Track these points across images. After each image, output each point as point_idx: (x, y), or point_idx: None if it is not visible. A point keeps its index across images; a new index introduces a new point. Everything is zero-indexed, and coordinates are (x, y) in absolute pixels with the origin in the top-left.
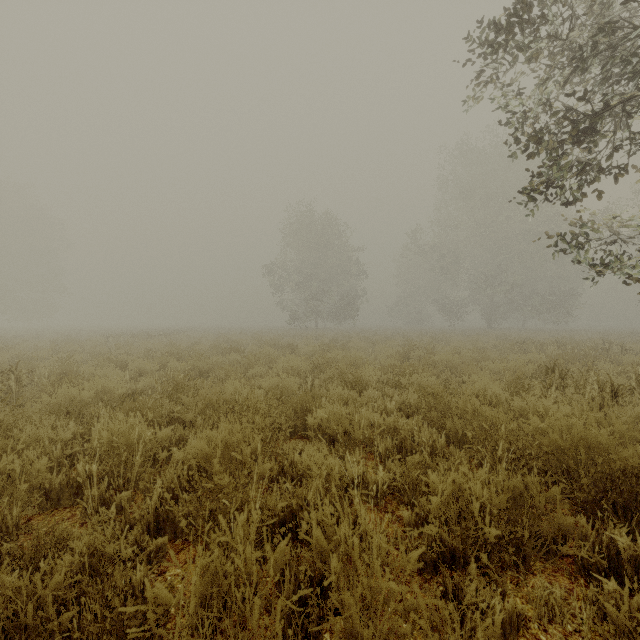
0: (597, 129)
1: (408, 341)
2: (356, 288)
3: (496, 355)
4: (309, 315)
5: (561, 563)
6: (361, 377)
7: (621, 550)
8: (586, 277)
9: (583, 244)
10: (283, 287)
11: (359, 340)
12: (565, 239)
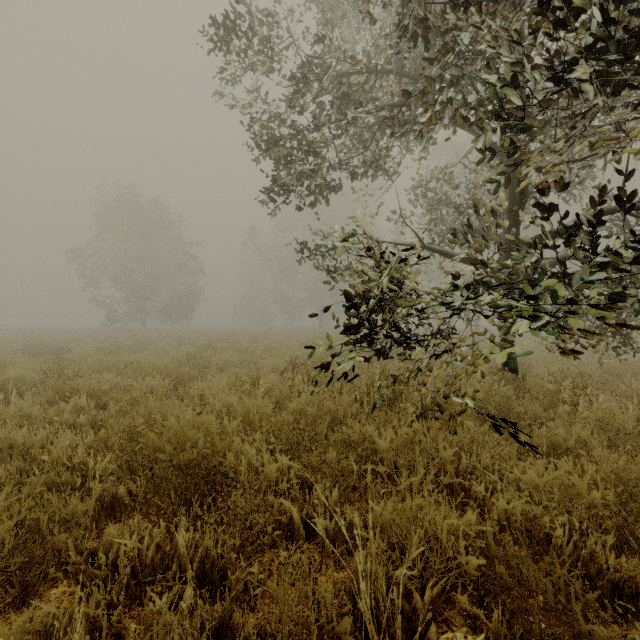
0: (316, 152)
1: (218, 341)
2: (193, 286)
3: (286, 352)
4: (131, 314)
5: (49, 589)
6: (85, 385)
7: (120, 555)
8: (325, 282)
9: (323, 253)
10: (98, 281)
11: (173, 341)
12: (309, 247)
